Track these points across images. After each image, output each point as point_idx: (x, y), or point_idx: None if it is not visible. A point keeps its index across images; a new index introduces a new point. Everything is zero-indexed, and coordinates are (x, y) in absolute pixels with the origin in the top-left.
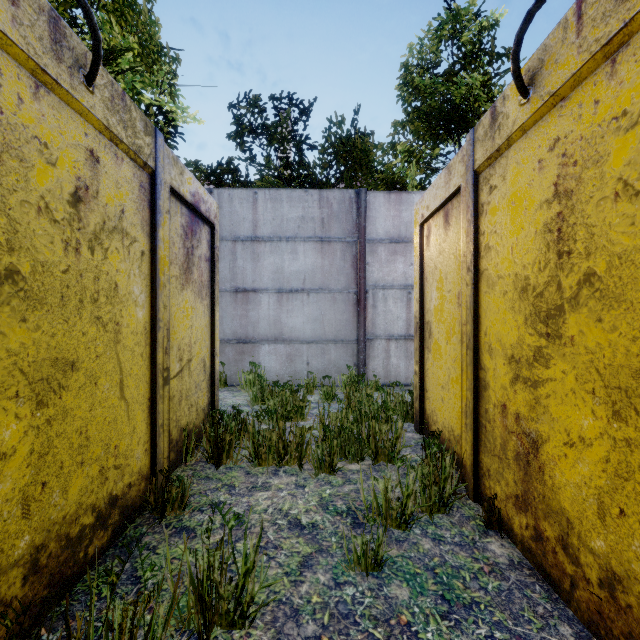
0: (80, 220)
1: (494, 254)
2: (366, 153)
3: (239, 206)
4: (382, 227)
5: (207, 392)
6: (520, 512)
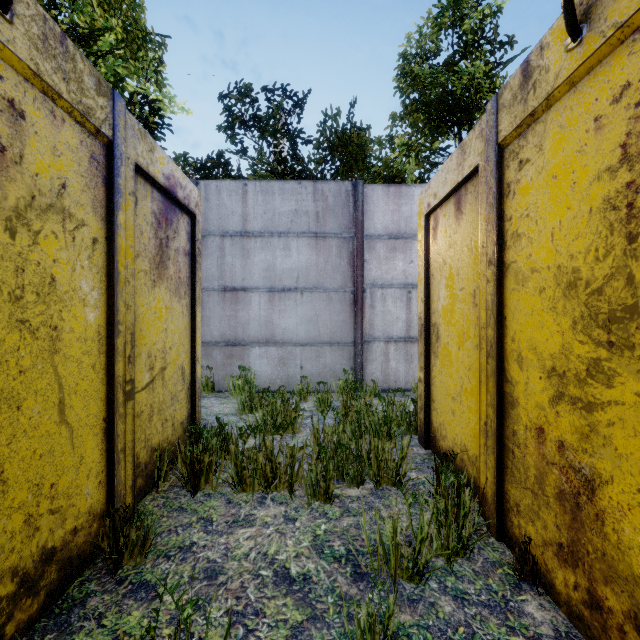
0: None
1: (526, 243)
2: (362, 148)
3: (227, 199)
4: (380, 222)
5: (186, 403)
6: (565, 566)
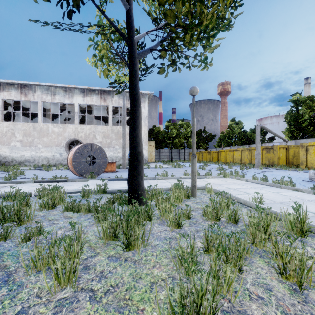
0: (298, 153)
1: None
2: None
3: None
4: None
5: None
6: None
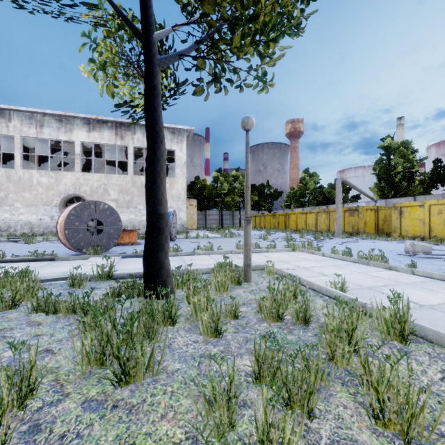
0: (389, 216)
1: None
2: None
3: (422, 199)
4: None
5: None
6: None
